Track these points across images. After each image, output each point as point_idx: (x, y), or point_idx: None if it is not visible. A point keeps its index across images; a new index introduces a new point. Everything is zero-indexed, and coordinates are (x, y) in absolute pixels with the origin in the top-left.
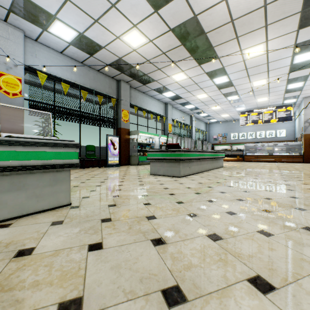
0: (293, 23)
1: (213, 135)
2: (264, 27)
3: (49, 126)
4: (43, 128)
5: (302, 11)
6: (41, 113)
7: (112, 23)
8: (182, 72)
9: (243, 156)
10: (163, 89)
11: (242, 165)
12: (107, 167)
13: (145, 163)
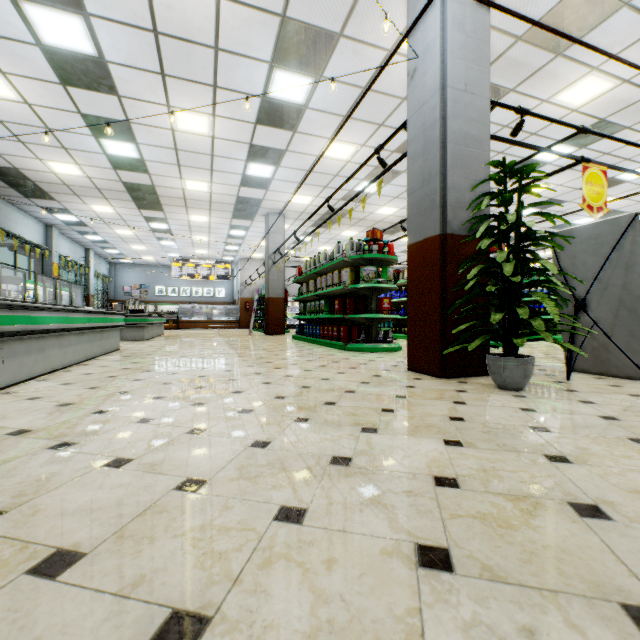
0: (229, 215)
1: (124, 286)
2: (209, 210)
3: None
4: None
5: (234, 212)
6: None
7: (47, 151)
8: (111, 207)
9: (178, 321)
10: (62, 210)
11: (183, 332)
12: None
13: None
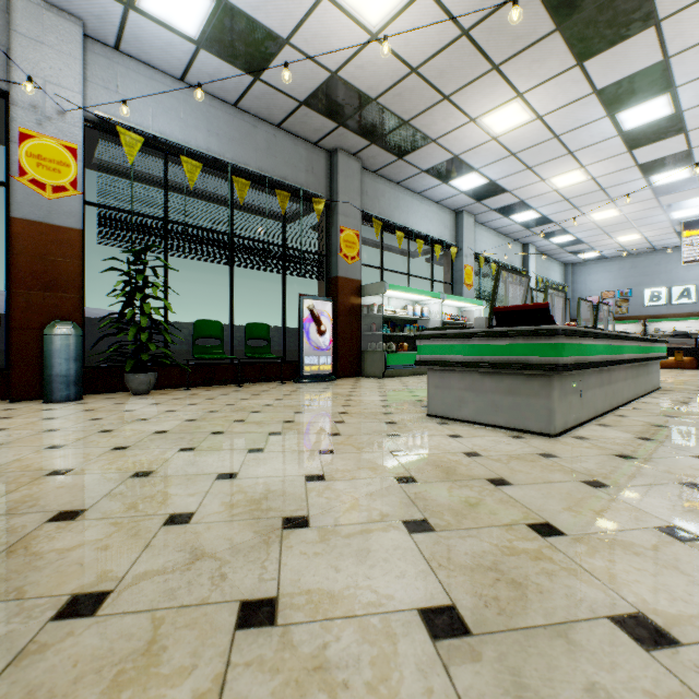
0: None
1: (586, 297)
2: None
3: (143, 272)
4: (130, 278)
5: None
6: (129, 239)
7: None
8: (516, 101)
9: (697, 352)
10: (453, 166)
11: None
12: (300, 383)
13: (403, 372)
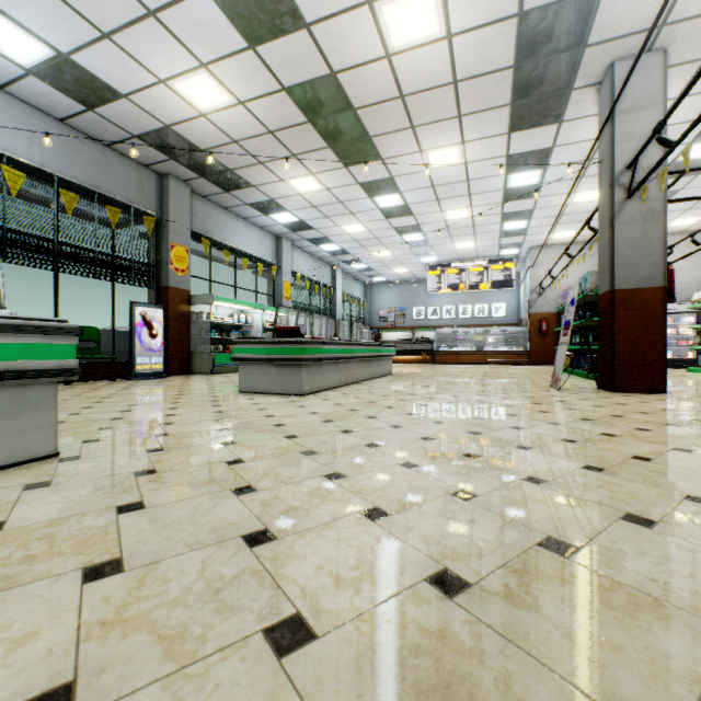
0: (501, 120)
1: (379, 310)
2: (456, 119)
3: None
4: None
5: (512, 104)
6: None
7: (149, 48)
8: (311, 177)
9: (433, 352)
10: (271, 205)
11: (428, 370)
12: (133, 381)
13: (229, 369)
